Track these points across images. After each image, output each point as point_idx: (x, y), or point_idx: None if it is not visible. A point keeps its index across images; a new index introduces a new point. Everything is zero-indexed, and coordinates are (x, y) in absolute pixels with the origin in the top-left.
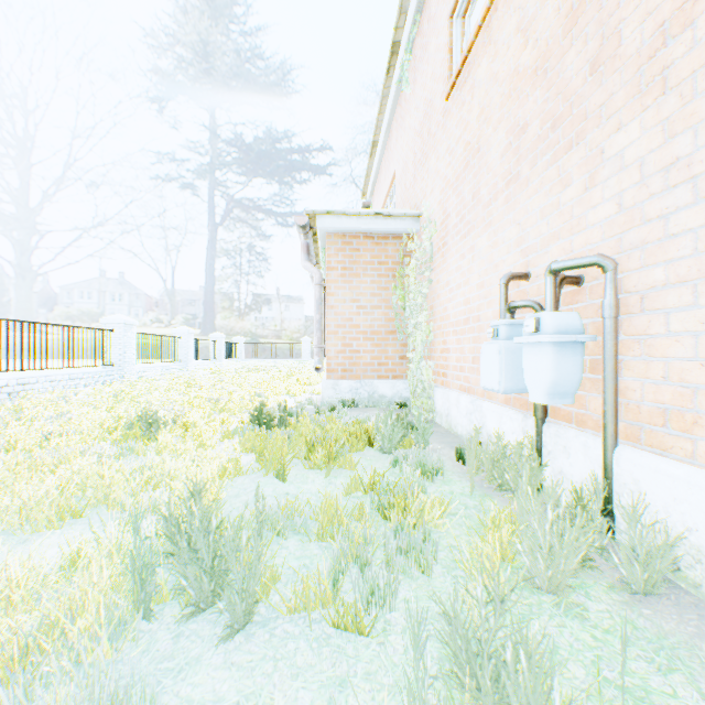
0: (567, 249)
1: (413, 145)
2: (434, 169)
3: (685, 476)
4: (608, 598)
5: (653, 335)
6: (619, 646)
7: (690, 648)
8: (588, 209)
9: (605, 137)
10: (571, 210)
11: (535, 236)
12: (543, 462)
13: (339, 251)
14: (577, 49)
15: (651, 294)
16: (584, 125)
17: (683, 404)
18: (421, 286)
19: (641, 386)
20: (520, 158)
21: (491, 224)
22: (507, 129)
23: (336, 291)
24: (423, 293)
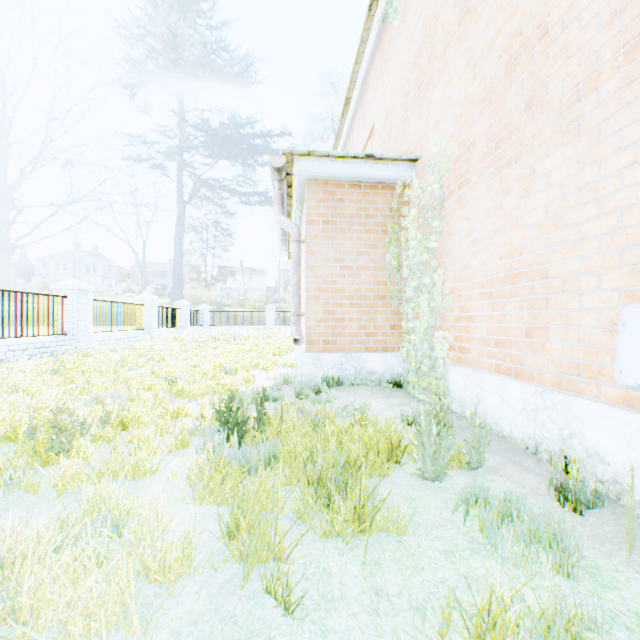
0: None
1: (403, 84)
2: (441, 97)
3: None
4: None
5: None
6: None
7: None
8: None
9: None
10: None
11: None
12: None
13: (321, 202)
14: None
15: None
16: None
17: None
18: (426, 240)
19: None
20: None
21: (582, 127)
22: None
23: (317, 249)
24: (430, 248)
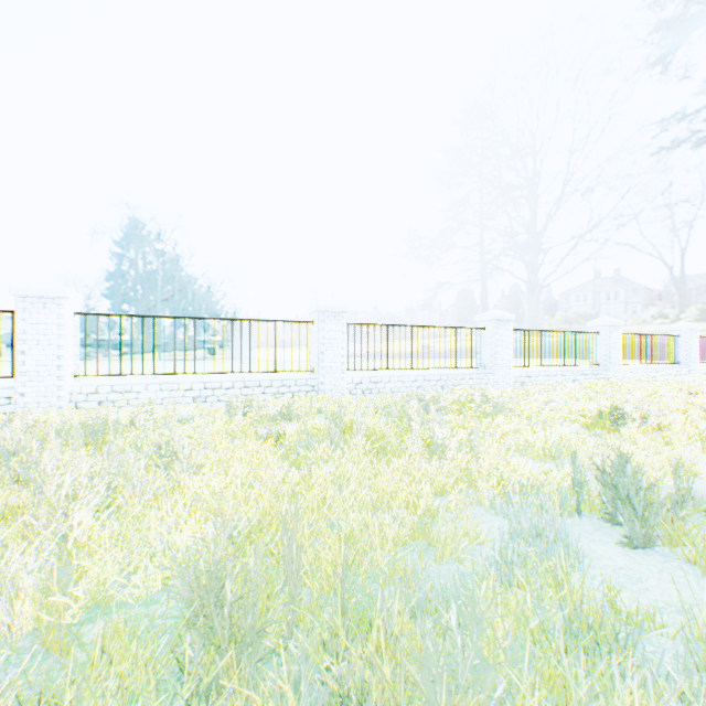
0: None
1: None
2: None
3: None
4: None
5: None
6: None
7: None
8: None
9: None
10: None
11: None
12: None
13: None
14: None
15: None
16: None
17: None
18: None
19: None
20: None
21: None
22: None
23: None
24: None
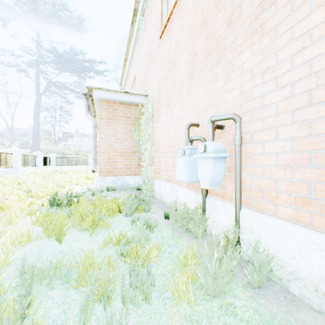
0: (217, 112)
1: (144, 61)
2: (154, 73)
3: (275, 224)
4: (244, 296)
5: (257, 154)
6: None
7: (287, 322)
8: (226, 93)
9: (234, 57)
10: (218, 93)
11: (202, 105)
12: (206, 216)
13: (106, 109)
14: (221, 14)
15: (256, 134)
16: (224, 51)
17: (271, 188)
18: (148, 130)
19: (251, 178)
20: (194, 67)
21: (181, 99)
22: (188, 53)
23: (104, 130)
24: (149, 133)
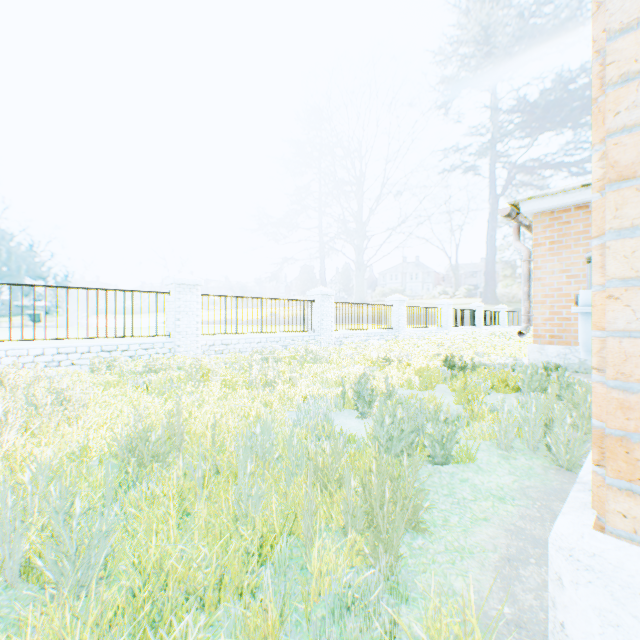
0: None
1: None
2: None
3: None
4: (538, 463)
5: None
6: (505, 466)
7: (544, 479)
8: None
9: None
10: None
11: None
12: None
13: (546, 228)
14: None
15: None
16: None
17: None
18: None
19: None
20: None
21: None
22: None
23: (543, 264)
24: None
